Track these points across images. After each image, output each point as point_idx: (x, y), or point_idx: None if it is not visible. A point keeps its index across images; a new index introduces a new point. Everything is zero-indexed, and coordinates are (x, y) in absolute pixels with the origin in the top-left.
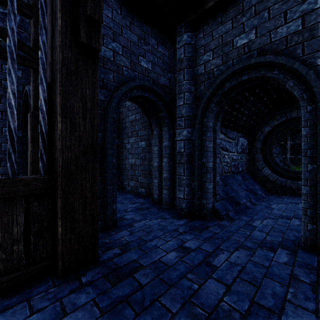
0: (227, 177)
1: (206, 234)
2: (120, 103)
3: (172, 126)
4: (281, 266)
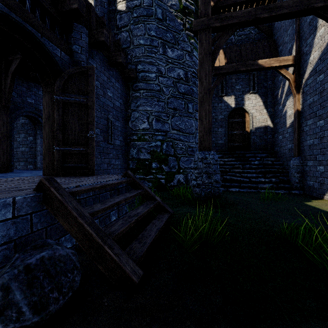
0: None
1: None
2: (16, 118)
3: None
4: None
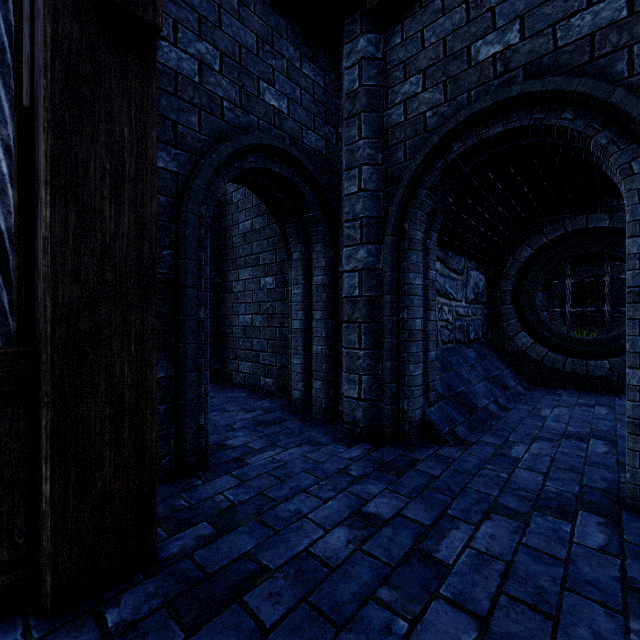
0: (447, 353)
1: (412, 479)
2: (217, 182)
3: (333, 241)
4: (596, 558)
